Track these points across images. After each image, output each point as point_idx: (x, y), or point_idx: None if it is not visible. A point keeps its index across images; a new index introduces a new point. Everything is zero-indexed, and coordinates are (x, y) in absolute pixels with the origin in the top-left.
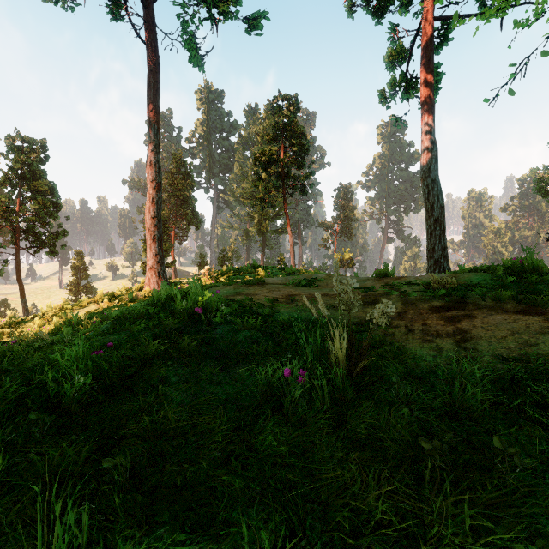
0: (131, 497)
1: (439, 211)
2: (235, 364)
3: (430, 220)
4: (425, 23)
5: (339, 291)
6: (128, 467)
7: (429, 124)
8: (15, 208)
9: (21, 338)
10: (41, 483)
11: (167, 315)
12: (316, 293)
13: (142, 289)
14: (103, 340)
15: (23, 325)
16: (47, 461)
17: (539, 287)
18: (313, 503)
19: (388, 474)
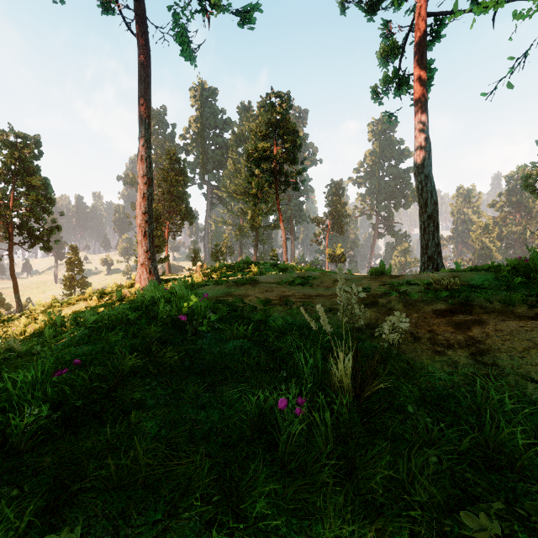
0: None
1: (433, 207)
2: (222, 381)
3: (423, 216)
4: (418, 19)
5: (343, 301)
6: None
7: (422, 120)
8: (8, 203)
9: None
10: None
11: (150, 321)
12: (318, 307)
13: (133, 286)
14: (75, 352)
15: (9, 324)
16: None
17: None
18: None
19: None
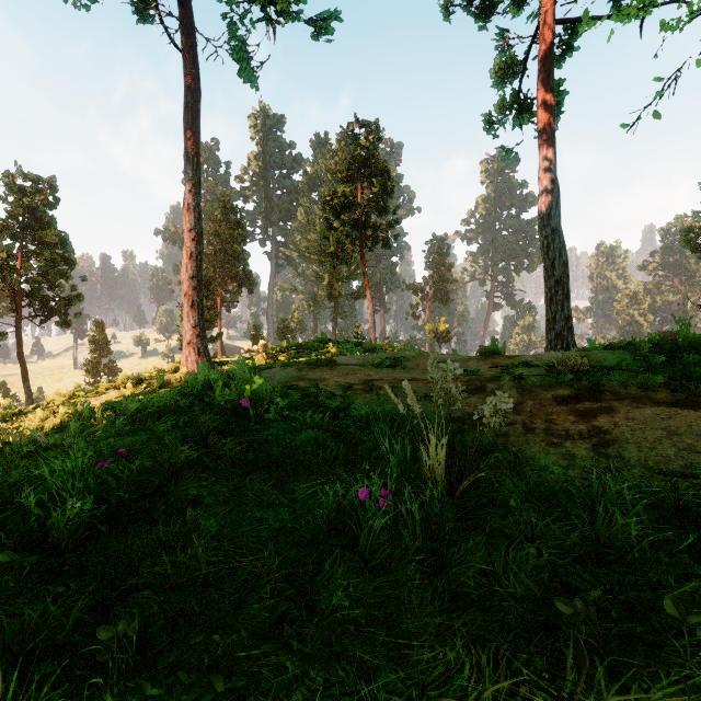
0: (136, 685)
1: (562, 270)
2: (293, 477)
3: (549, 281)
4: (544, 27)
5: (435, 379)
6: (134, 635)
7: (548, 158)
8: (15, 265)
9: (13, 437)
10: (10, 659)
11: (204, 408)
12: (405, 383)
13: (178, 370)
14: (115, 444)
15: (21, 418)
16: (22, 623)
17: (698, 370)
18: (401, 696)
19: (510, 655)
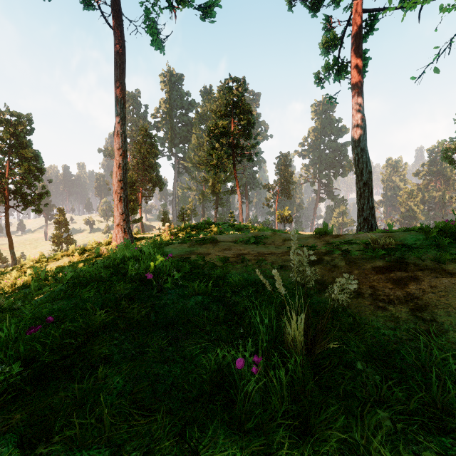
0: None
1: (367, 176)
2: (184, 335)
3: (359, 183)
4: (355, 14)
5: (296, 264)
6: None
7: (358, 101)
8: (4, 172)
9: None
10: None
11: (120, 278)
12: (274, 272)
13: (110, 243)
14: (51, 307)
15: (2, 276)
16: None
17: None
18: None
19: None
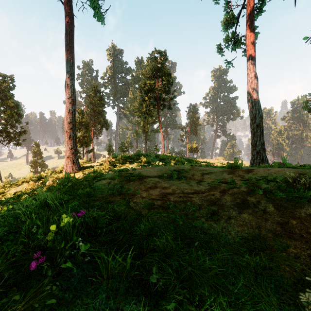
0: None
1: (259, 119)
2: None
3: (253, 125)
4: None
5: None
6: None
7: (252, 63)
8: None
9: None
10: None
11: None
12: None
13: (62, 172)
14: None
15: None
16: None
17: None
18: None
19: None
